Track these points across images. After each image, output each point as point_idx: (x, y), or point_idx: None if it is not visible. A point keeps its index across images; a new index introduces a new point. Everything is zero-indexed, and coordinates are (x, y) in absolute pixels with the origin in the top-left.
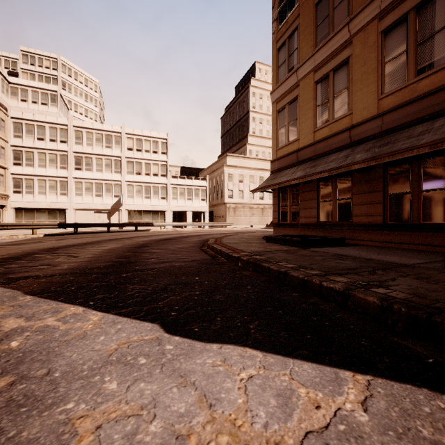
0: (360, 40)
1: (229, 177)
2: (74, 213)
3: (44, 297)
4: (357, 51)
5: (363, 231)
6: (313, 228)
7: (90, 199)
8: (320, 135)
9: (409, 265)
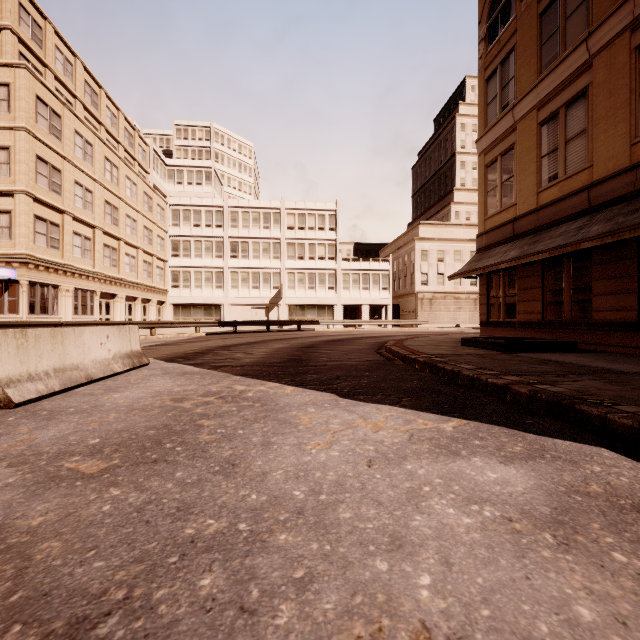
0: (604, 62)
1: (422, 255)
2: (229, 309)
3: (248, 377)
4: (599, 78)
5: (609, 332)
6: (537, 328)
7: (247, 292)
8: (546, 198)
9: (626, 373)
